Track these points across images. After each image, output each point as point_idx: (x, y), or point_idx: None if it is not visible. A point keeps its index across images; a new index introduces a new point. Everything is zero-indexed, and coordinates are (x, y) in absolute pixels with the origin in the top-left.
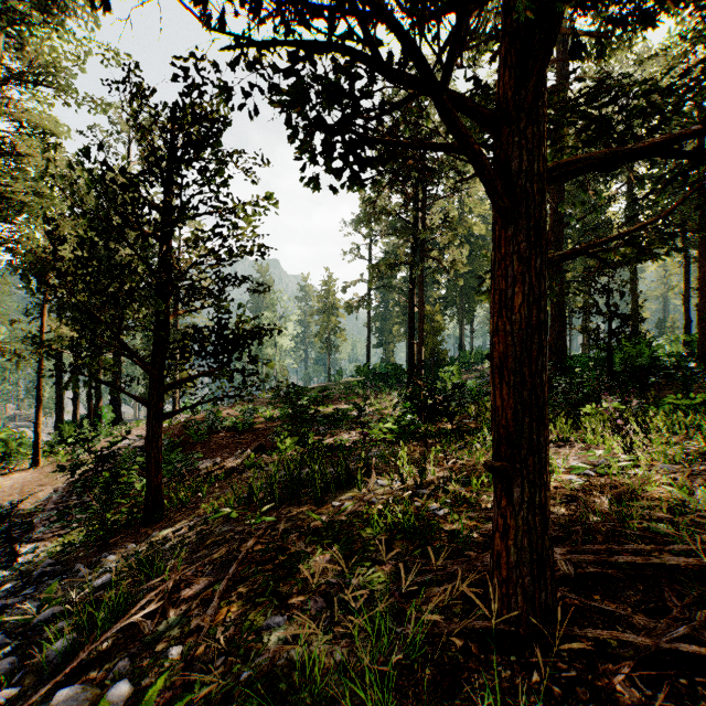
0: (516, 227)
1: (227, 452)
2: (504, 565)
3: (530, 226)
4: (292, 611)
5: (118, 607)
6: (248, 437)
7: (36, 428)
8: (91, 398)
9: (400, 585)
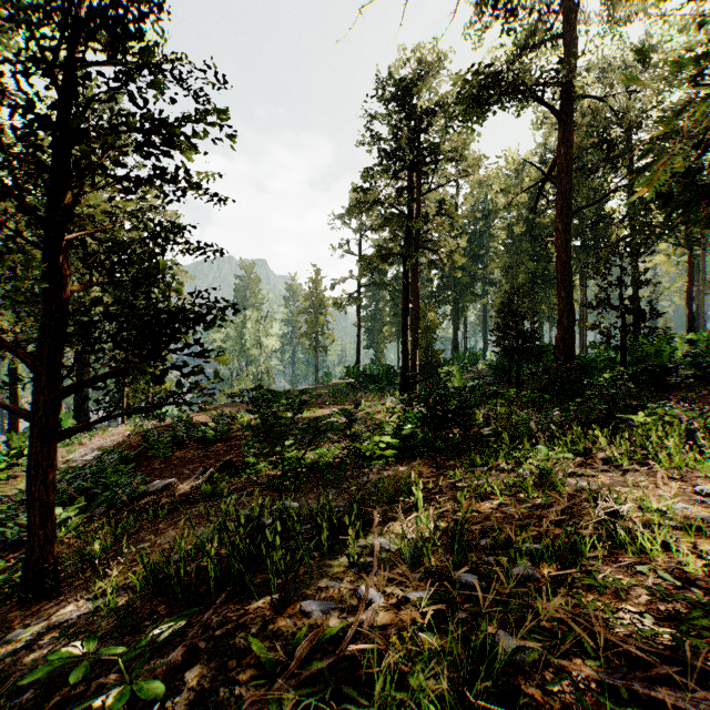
0: None
1: (189, 469)
2: None
3: None
4: None
5: None
6: (219, 449)
7: None
8: None
9: None
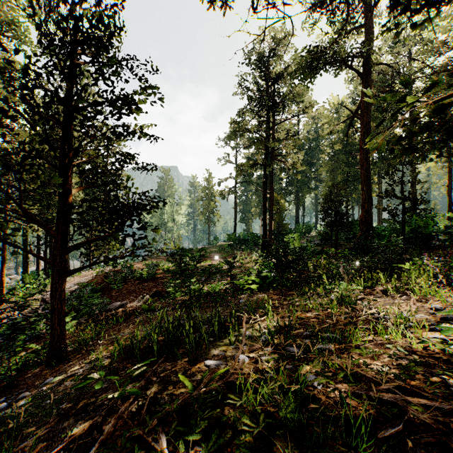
0: None
1: (133, 296)
2: None
3: None
4: None
5: None
6: (150, 284)
7: (2, 277)
8: (46, 256)
9: None
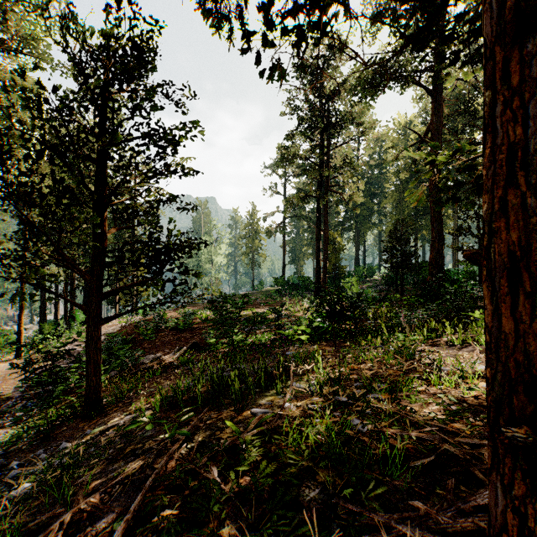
0: None
1: (168, 348)
2: None
3: None
4: None
5: None
6: (187, 335)
7: (19, 327)
8: (67, 303)
9: None
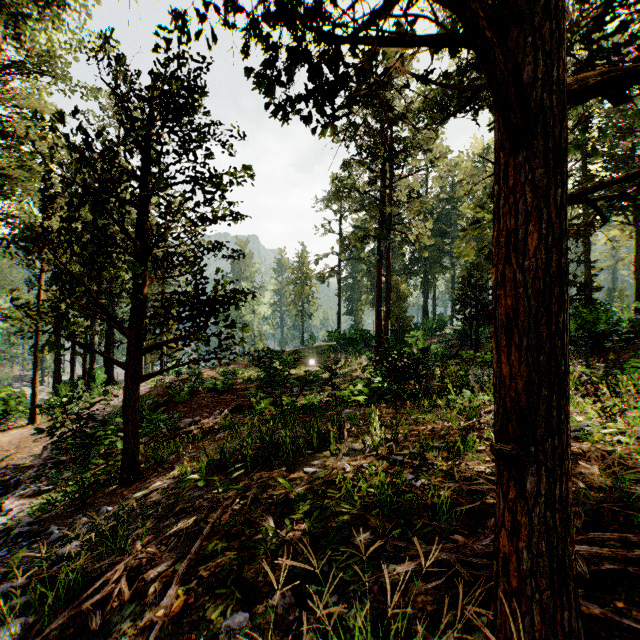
0: (529, 152)
1: (207, 412)
2: (514, 572)
3: (547, 149)
4: (256, 607)
5: (75, 584)
6: (227, 397)
7: (34, 388)
8: (85, 361)
9: (380, 576)
